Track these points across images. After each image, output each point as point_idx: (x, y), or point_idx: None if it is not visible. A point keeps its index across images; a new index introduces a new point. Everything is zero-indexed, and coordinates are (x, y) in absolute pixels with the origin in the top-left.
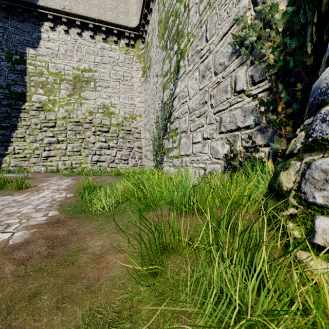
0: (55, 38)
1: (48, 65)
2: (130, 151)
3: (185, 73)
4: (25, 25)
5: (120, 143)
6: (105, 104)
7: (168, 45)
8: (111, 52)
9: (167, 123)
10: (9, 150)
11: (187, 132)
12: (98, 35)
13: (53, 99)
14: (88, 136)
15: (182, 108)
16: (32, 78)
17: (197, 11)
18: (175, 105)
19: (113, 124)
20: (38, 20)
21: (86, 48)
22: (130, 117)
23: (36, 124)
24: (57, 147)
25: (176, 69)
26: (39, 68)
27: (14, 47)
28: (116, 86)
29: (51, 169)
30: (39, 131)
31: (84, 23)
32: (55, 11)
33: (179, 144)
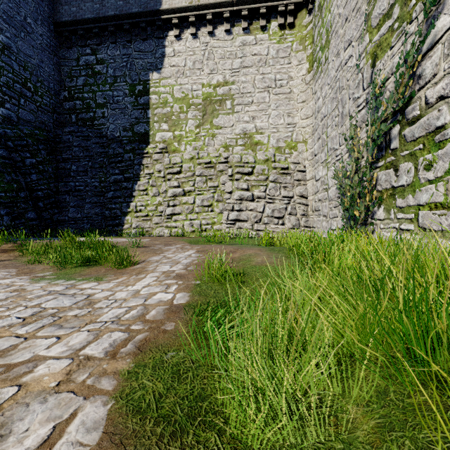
0: (181, 49)
1: (173, 89)
2: (287, 204)
3: None
4: (149, 44)
5: (269, 190)
6: (246, 130)
7: None
8: (255, 47)
9: (389, 129)
10: (131, 207)
11: None
12: (236, 26)
13: (178, 136)
14: (223, 182)
15: None
16: (155, 111)
17: None
18: (427, 69)
19: (260, 161)
20: (161, 31)
21: (220, 51)
22: (287, 146)
23: (159, 171)
24: (183, 201)
25: None
26: (163, 96)
27: (137, 75)
28: (264, 99)
29: (175, 232)
30: (162, 181)
31: (217, 15)
32: (181, 10)
33: None
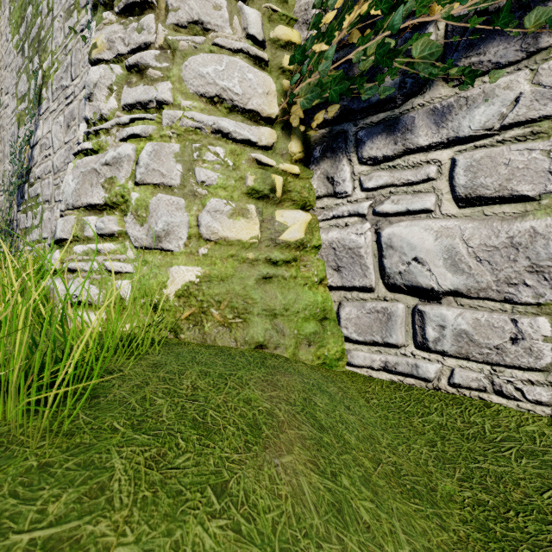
0: None
1: None
2: None
3: (49, 111)
4: None
5: None
6: None
7: (26, 50)
8: None
9: (24, 184)
10: None
11: (52, 203)
12: None
13: None
14: None
15: (45, 164)
16: None
17: (62, 27)
18: (35, 156)
19: None
20: None
21: None
22: None
23: None
24: None
25: (35, 98)
26: None
27: None
28: None
29: None
30: None
31: None
32: None
33: (41, 220)
